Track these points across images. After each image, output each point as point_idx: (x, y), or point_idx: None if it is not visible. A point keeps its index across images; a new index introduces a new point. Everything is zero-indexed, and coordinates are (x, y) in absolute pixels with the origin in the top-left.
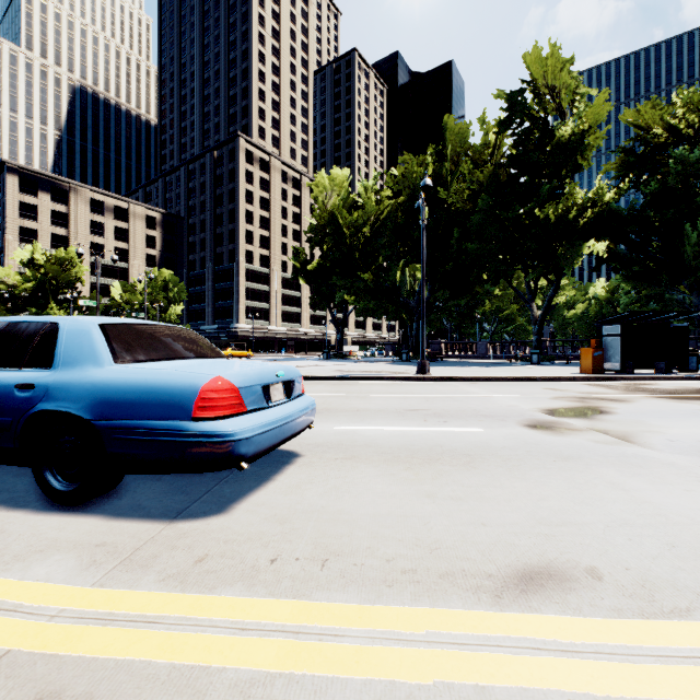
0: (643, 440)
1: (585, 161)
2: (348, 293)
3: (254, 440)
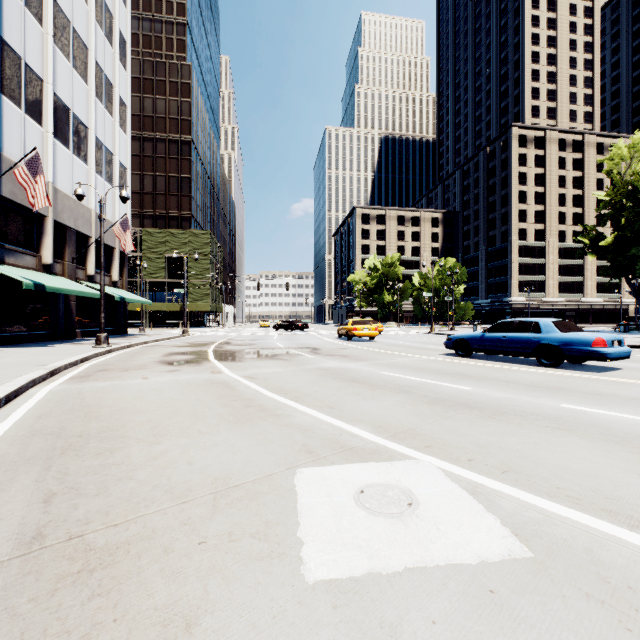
0: None
1: None
2: None
3: (611, 354)
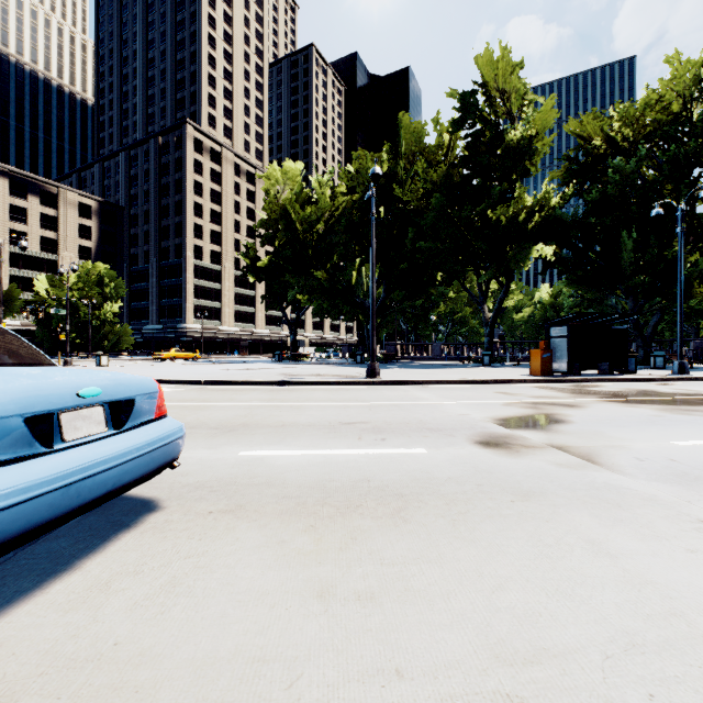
0: (610, 460)
1: (533, 167)
2: (301, 292)
3: None
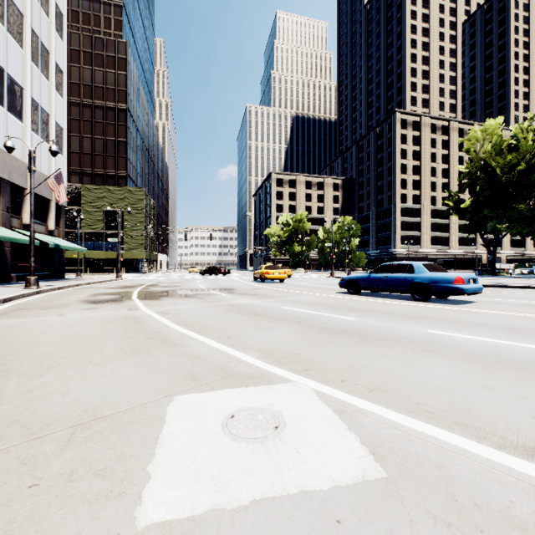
0: None
1: None
2: (500, 222)
3: (468, 290)
